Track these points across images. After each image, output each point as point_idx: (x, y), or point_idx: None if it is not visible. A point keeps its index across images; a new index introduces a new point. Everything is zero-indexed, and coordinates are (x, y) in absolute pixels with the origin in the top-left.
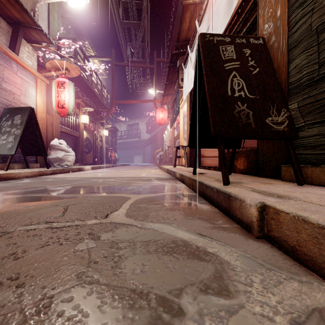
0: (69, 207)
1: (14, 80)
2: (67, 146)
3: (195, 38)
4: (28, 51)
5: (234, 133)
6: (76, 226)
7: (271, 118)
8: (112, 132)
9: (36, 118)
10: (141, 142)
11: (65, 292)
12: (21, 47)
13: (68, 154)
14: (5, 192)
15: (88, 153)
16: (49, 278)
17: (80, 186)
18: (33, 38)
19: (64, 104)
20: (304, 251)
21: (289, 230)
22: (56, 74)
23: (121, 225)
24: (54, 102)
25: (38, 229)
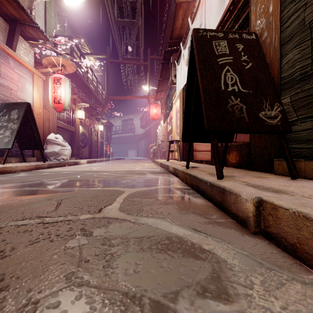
0: (63, 201)
1: (11, 76)
2: (63, 140)
3: (188, 35)
4: (25, 48)
5: (228, 127)
6: (69, 221)
7: (264, 112)
8: (108, 127)
9: (32, 113)
10: (136, 137)
11: (52, 296)
12: (18, 44)
13: (64, 148)
14: (0, 185)
15: (84, 147)
16: (35, 280)
17: (75, 179)
18: (30, 35)
19: (60, 99)
20: (305, 249)
21: (289, 226)
22: (52, 70)
23: (114, 220)
24: (50, 98)
25: (30, 224)
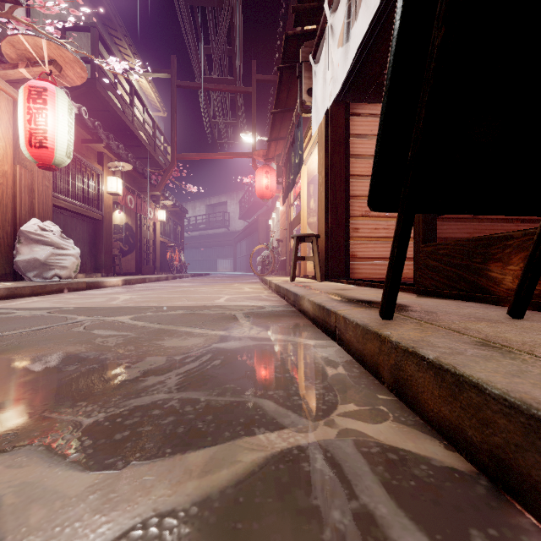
0: None
1: None
2: (61, 235)
3: None
4: None
5: None
6: None
7: None
8: (177, 215)
9: None
10: (231, 236)
11: None
12: None
13: (62, 253)
14: None
15: (129, 253)
16: None
17: None
18: None
19: (44, 139)
20: None
21: None
22: (30, 75)
23: None
24: (21, 135)
25: None
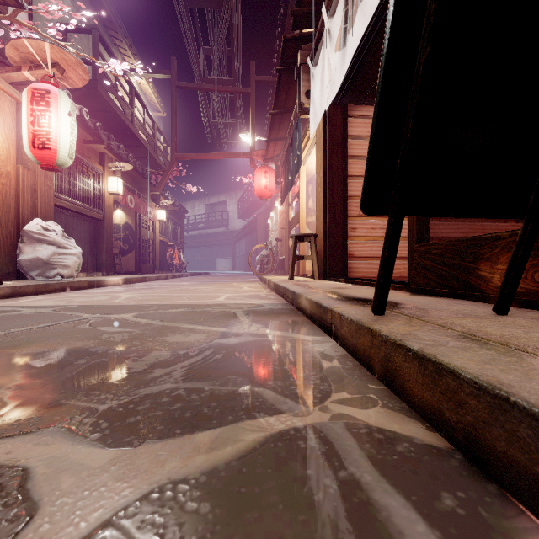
0: None
1: None
2: (63, 235)
3: None
4: None
5: None
6: None
7: None
8: (177, 215)
9: None
10: (230, 235)
11: None
12: None
13: (64, 252)
14: None
15: (129, 252)
16: None
17: None
18: None
19: (47, 140)
20: None
21: None
22: (33, 77)
23: None
24: (24, 137)
25: None
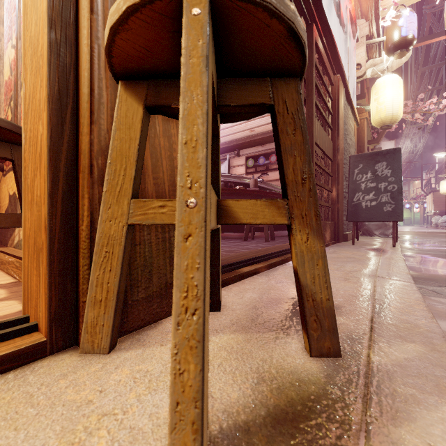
0: None
1: None
2: None
3: None
4: None
5: None
6: None
7: None
8: None
9: None
10: None
11: None
12: None
13: None
14: None
15: None
16: None
17: None
18: None
19: None
20: None
21: None
22: None
23: None
24: None
25: None
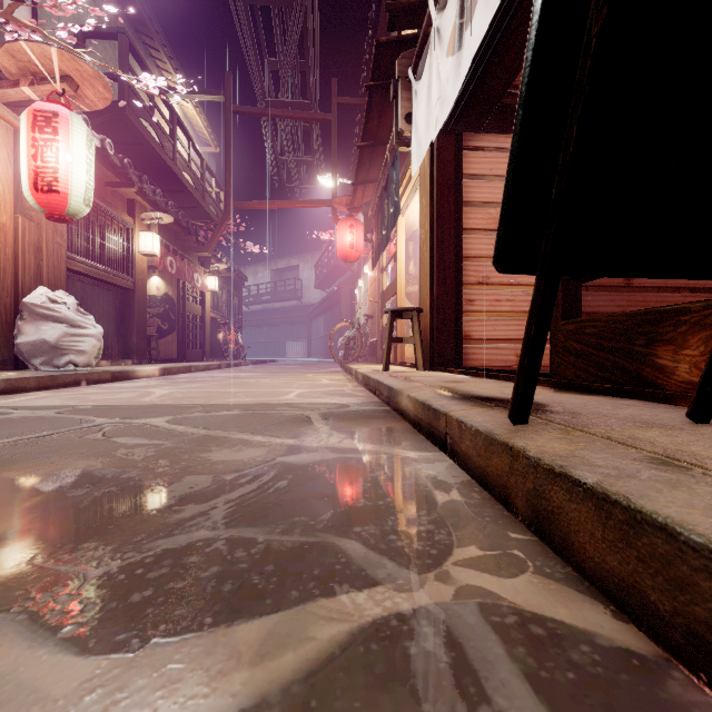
0: None
1: None
2: (78, 309)
3: None
4: None
5: None
6: None
7: None
8: (233, 283)
9: None
10: (305, 311)
11: None
12: None
13: (79, 333)
14: None
15: (169, 333)
16: None
17: None
18: None
19: (54, 180)
20: None
21: None
22: (37, 95)
23: None
24: (24, 176)
25: None
